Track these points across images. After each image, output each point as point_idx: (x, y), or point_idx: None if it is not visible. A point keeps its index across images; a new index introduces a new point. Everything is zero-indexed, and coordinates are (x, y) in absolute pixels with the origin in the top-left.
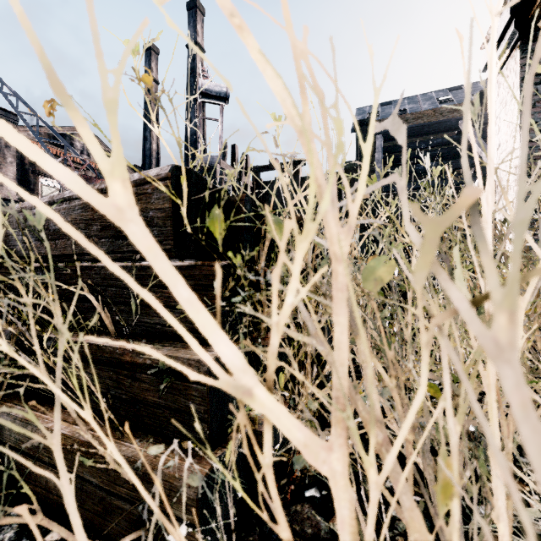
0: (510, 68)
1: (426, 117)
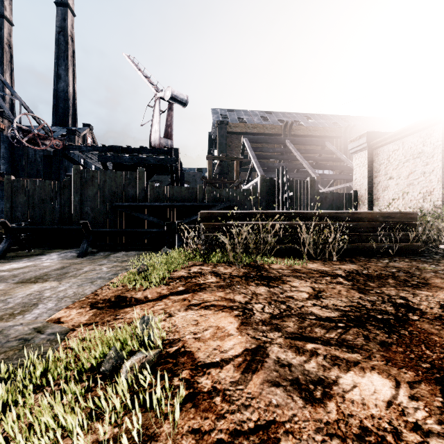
0: (362, 155)
1: (259, 128)
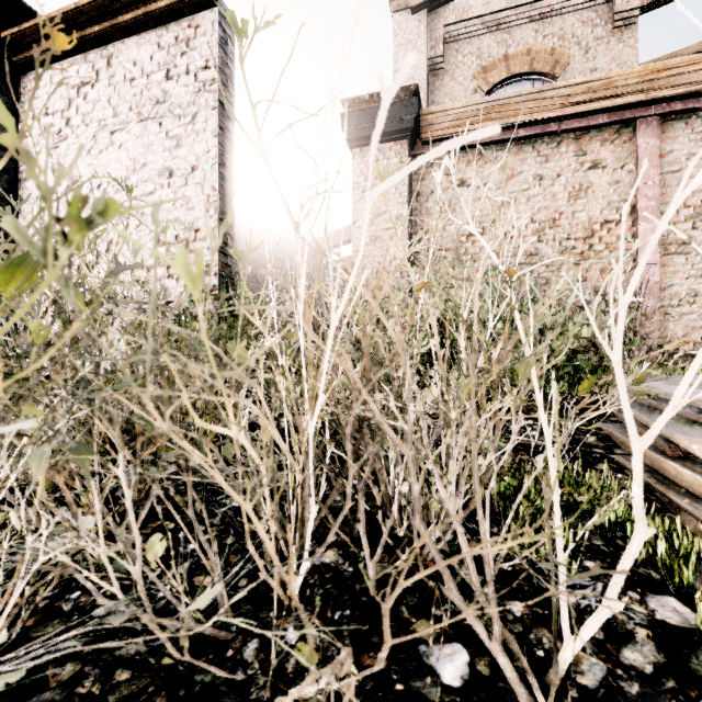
0: None
1: None
